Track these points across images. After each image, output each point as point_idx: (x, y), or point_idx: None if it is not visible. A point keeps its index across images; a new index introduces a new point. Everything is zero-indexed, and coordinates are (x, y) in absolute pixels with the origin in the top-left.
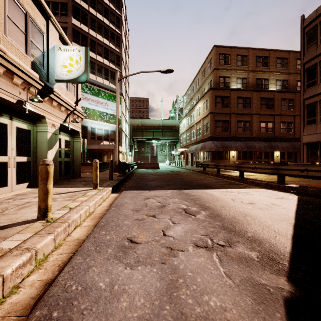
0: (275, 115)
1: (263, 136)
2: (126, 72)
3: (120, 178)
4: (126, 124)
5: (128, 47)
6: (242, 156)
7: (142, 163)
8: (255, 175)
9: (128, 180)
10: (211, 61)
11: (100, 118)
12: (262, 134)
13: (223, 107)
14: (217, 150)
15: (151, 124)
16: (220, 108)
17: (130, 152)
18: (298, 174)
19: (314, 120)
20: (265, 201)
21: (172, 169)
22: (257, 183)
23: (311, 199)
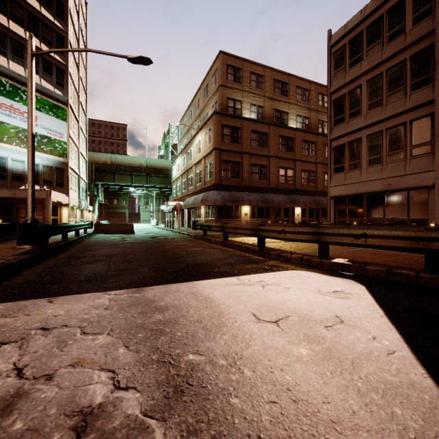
0: (295, 160)
1: (282, 186)
2: (79, 71)
3: (11, 261)
4: (81, 158)
5: (85, 31)
6: (257, 214)
7: (104, 224)
8: (278, 242)
9: (40, 263)
10: (217, 74)
11: (18, 139)
12: (281, 184)
13: (233, 142)
14: (225, 204)
15: (127, 163)
16: (229, 143)
17: (89, 205)
18: (351, 242)
19: (343, 167)
20: (324, 312)
21: (156, 234)
22: (287, 257)
23: (393, 295)
